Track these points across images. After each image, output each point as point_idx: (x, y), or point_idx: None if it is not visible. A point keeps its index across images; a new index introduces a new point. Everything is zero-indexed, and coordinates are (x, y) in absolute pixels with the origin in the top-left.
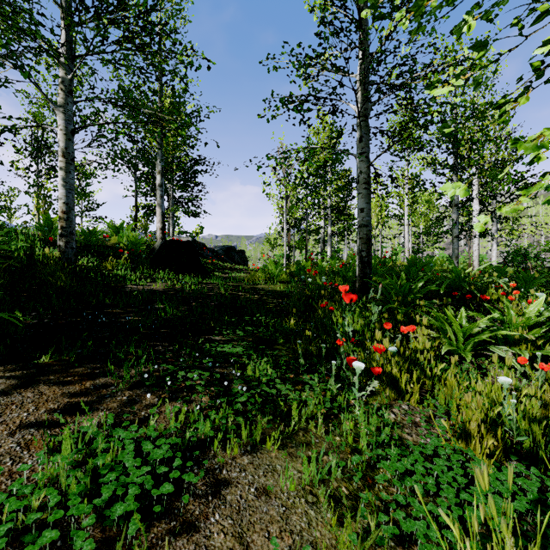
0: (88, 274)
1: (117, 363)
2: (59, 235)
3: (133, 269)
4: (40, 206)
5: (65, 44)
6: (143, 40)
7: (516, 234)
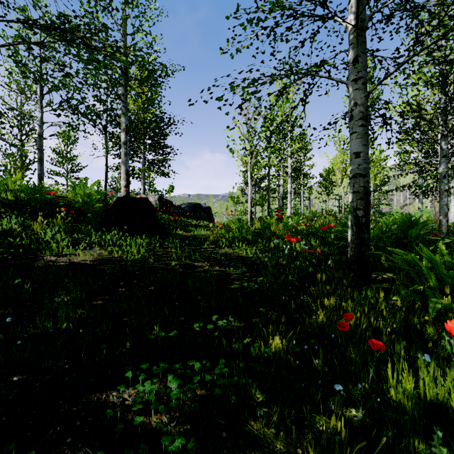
0: None
1: None
2: None
3: (75, 230)
4: (17, 166)
5: None
6: None
7: None
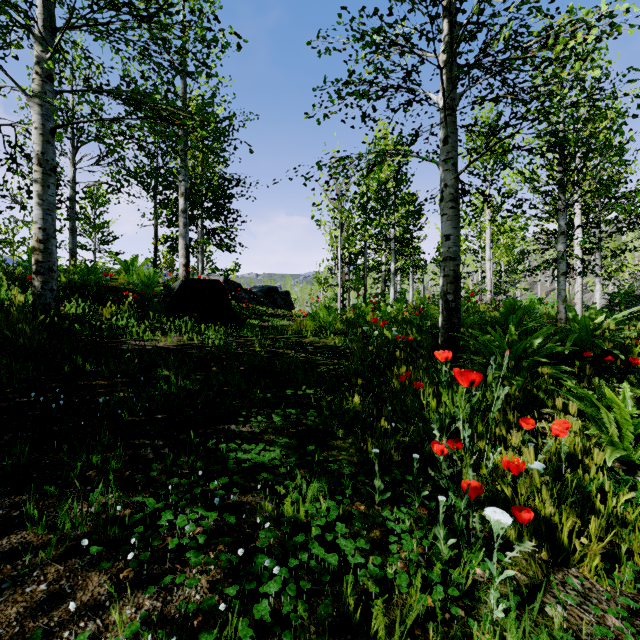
0: (73, 326)
1: (62, 488)
2: (33, 272)
3: (141, 317)
4: None
5: (42, 11)
6: (144, 0)
7: (626, 271)
